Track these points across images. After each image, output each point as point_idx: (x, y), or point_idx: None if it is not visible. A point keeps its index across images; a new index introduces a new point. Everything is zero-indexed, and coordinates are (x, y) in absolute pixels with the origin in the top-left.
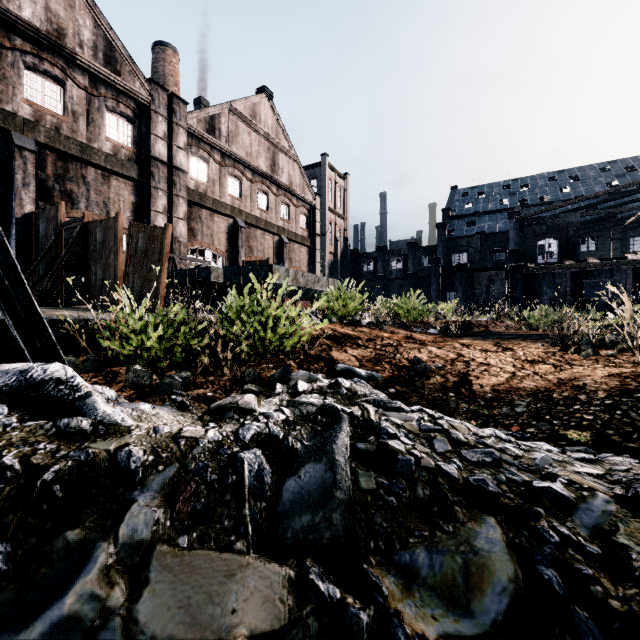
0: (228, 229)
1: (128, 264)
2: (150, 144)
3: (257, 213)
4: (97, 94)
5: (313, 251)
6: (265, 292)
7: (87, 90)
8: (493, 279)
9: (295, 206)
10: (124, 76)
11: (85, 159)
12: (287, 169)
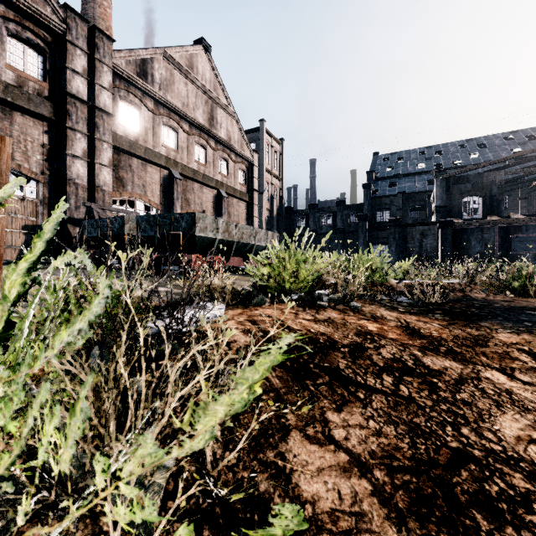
0: (163, 180)
1: None
2: (65, 79)
3: (194, 166)
4: None
5: (251, 206)
6: None
7: None
8: (426, 234)
9: (234, 162)
10: None
11: None
12: (225, 124)
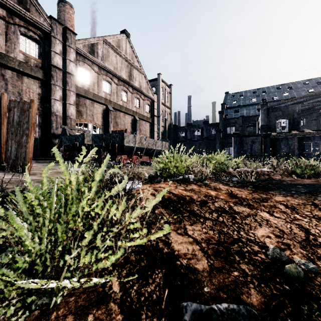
0: (103, 112)
1: (8, 132)
2: (50, 57)
3: (120, 103)
4: (12, 22)
5: (153, 125)
6: (74, 175)
7: (5, 18)
8: (254, 141)
9: (143, 100)
10: (32, 12)
11: (3, 63)
12: (138, 78)
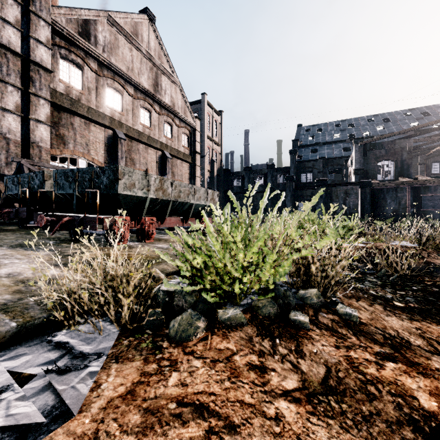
0: (107, 140)
1: None
2: None
3: (139, 128)
4: None
5: (194, 167)
6: None
7: None
8: (349, 193)
9: (177, 126)
10: None
11: None
12: (170, 91)
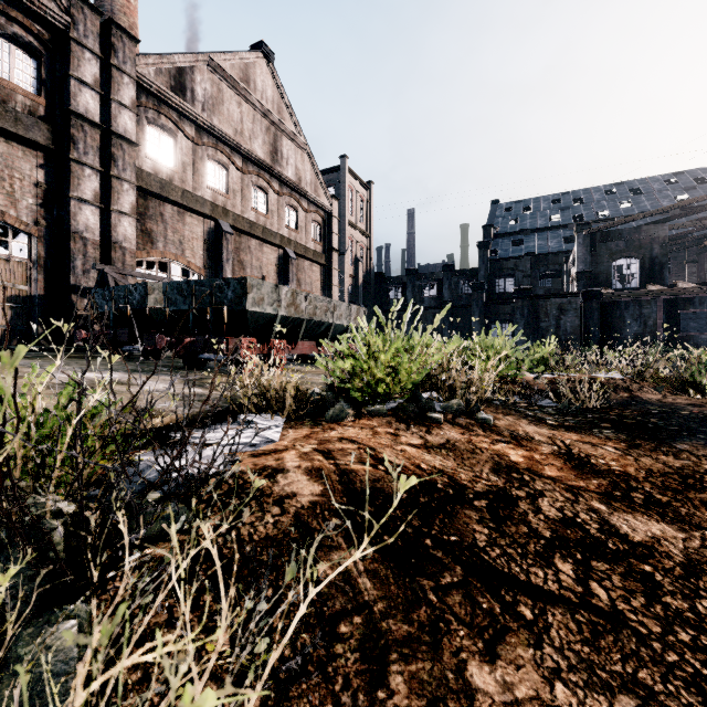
0: (207, 235)
1: None
2: (69, 92)
3: (251, 216)
4: None
5: (329, 271)
6: None
7: None
8: (565, 308)
9: (305, 211)
10: None
11: None
12: (294, 160)
